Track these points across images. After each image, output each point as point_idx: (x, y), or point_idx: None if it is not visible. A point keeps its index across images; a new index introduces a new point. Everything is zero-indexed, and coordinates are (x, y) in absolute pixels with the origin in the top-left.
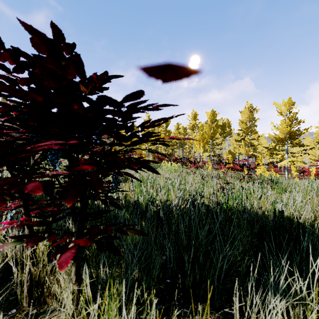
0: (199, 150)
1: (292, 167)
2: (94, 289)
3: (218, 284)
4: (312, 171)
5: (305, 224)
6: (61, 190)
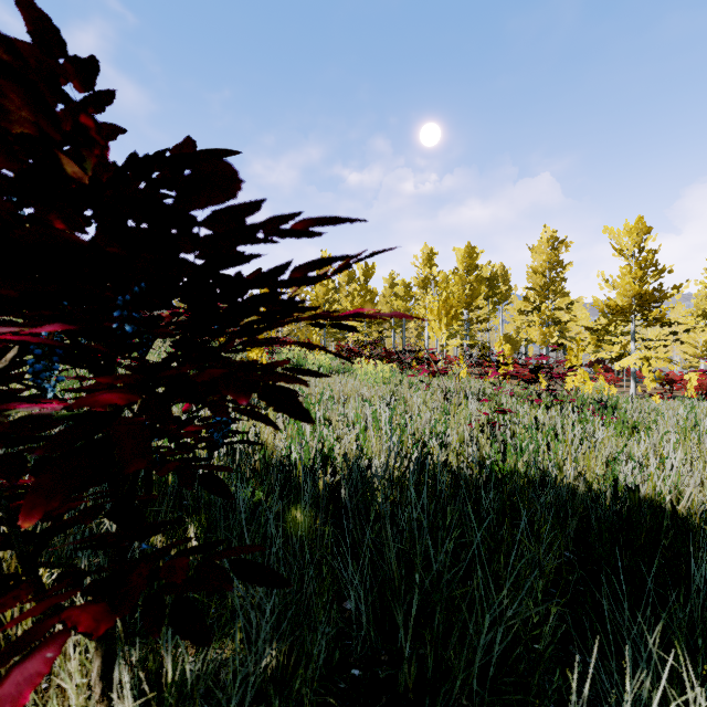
0: (439, 333)
1: (646, 371)
2: (164, 701)
3: (482, 681)
4: (691, 381)
5: (690, 516)
6: (52, 458)
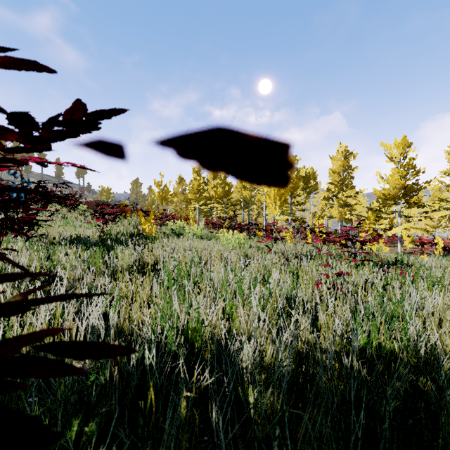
0: (275, 212)
1: (405, 236)
2: None
3: None
4: (439, 244)
5: None
6: None
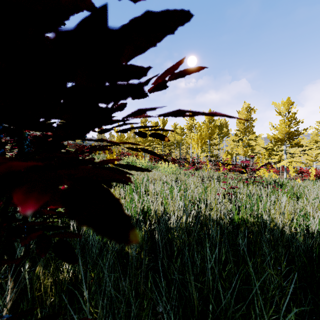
0: (197, 150)
1: (290, 167)
2: None
3: None
4: (312, 172)
5: None
6: None
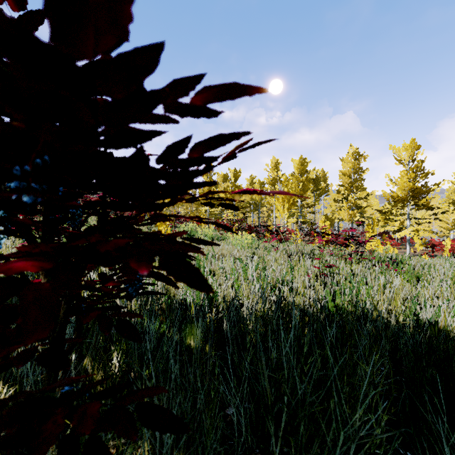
0: (283, 214)
1: (416, 238)
2: None
3: None
4: (446, 245)
5: None
6: None
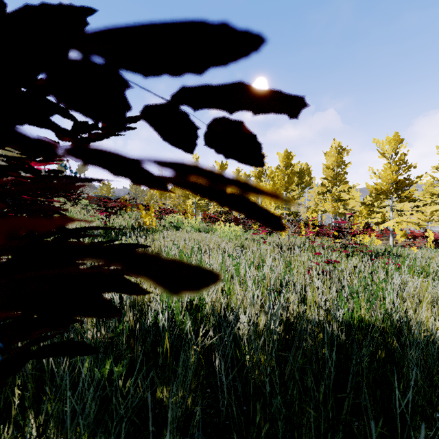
0: (270, 206)
1: (397, 230)
2: None
3: None
4: (430, 237)
5: None
6: None
